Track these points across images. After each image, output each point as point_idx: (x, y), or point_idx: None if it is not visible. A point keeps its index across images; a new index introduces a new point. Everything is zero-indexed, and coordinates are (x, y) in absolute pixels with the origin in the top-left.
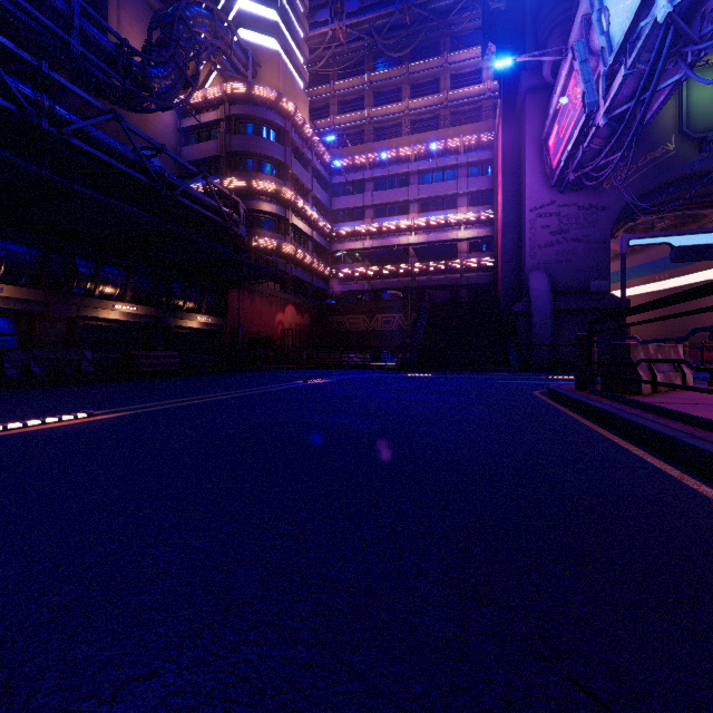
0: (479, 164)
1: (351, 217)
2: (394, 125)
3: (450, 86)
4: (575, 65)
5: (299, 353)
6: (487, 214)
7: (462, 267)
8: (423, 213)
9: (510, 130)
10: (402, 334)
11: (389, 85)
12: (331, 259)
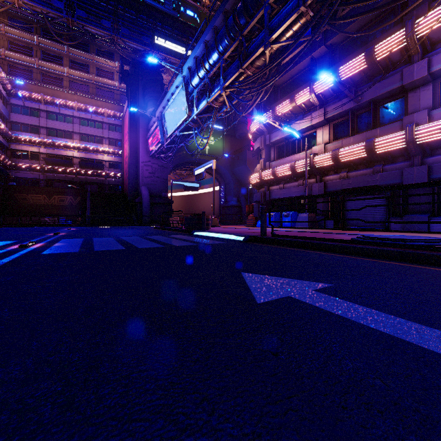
0: (115, 125)
1: (28, 130)
2: (58, 78)
3: (96, 73)
4: (158, 127)
5: (3, 218)
6: (119, 151)
7: (106, 175)
8: (83, 141)
9: (133, 124)
10: (72, 208)
11: (54, 51)
12: (9, 153)
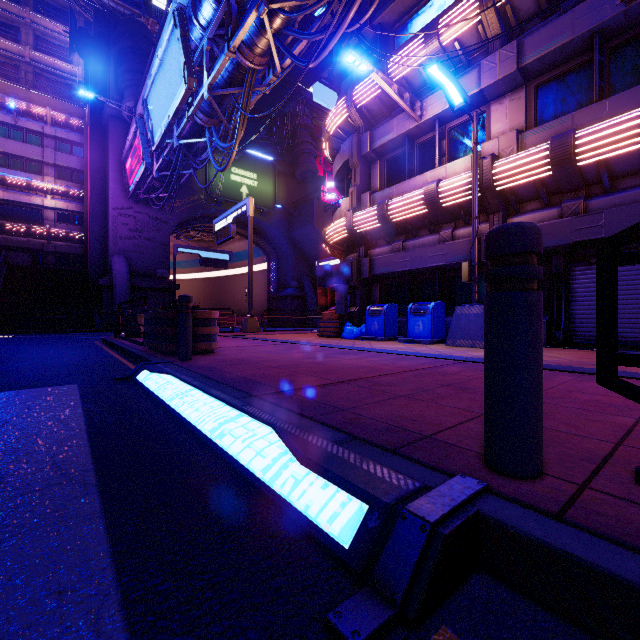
0: (69, 142)
1: None
2: None
3: (34, 45)
4: (138, 132)
5: None
6: (77, 192)
7: (50, 235)
8: None
9: (98, 136)
10: None
11: None
12: None
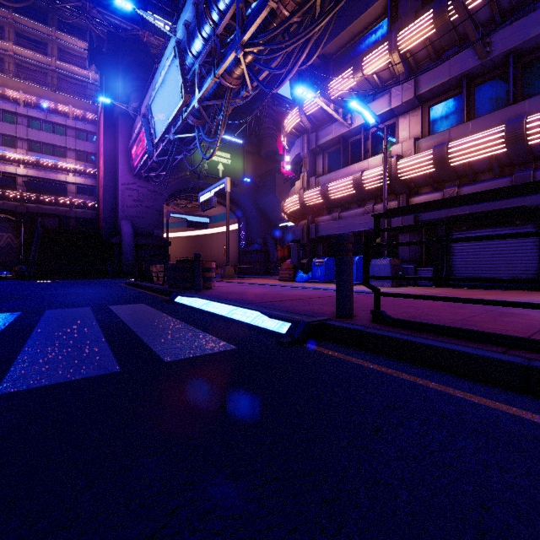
0: (85, 132)
1: None
2: None
3: (58, 56)
4: (143, 128)
5: None
6: (92, 170)
7: (71, 204)
8: (33, 152)
9: (109, 128)
10: (12, 251)
11: None
12: None
